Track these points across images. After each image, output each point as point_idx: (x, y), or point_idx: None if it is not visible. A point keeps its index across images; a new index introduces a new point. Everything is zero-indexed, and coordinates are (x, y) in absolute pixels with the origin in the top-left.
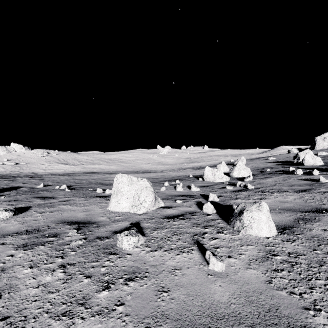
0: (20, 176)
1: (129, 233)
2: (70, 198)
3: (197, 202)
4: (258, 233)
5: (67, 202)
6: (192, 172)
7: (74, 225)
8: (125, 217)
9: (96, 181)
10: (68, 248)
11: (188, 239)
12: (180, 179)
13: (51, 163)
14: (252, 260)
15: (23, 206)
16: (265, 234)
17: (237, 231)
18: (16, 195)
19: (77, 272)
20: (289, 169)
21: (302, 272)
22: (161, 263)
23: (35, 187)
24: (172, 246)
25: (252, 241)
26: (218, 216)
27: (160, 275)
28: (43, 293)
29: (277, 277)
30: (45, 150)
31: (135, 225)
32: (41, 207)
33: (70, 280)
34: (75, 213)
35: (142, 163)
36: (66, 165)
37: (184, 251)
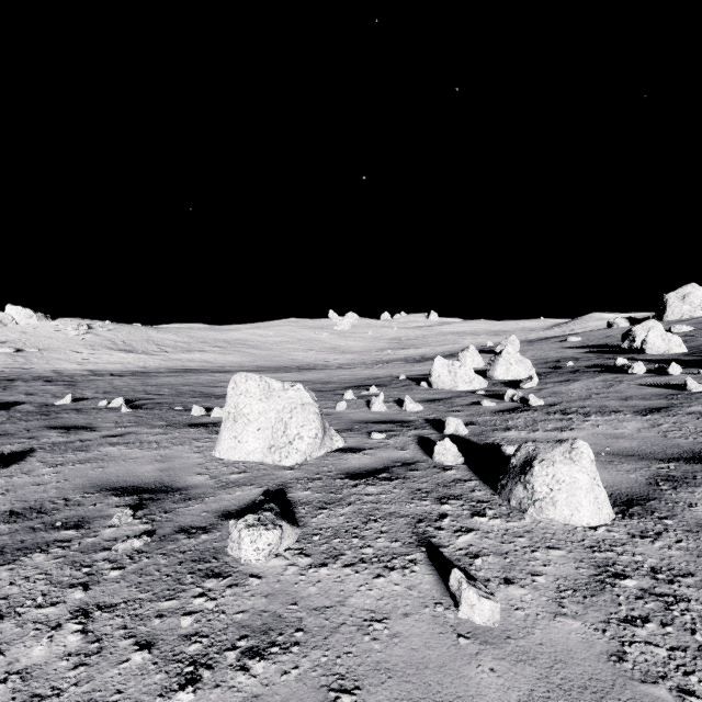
0: (24, 377)
1: (259, 521)
2: (130, 428)
3: (419, 438)
4: (569, 516)
5: (122, 438)
6: (406, 370)
7: (129, 497)
8: (253, 475)
9: (192, 389)
10: (105, 559)
11: (404, 533)
12: (378, 385)
13: (96, 349)
14: (565, 591)
15: (15, 450)
16: (587, 520)
17: (519, 510)
18: (4, 421)
19: (118, 631)
20: (616, 363)
21: (698, 627)
22: (337, 601)
23: (53, 403)
24: (364, 553)
25: (559, 536)
26: (470, 471)
27: (333, 638)
28: (15, 700)
29: (637, 642)
30: (84, 321)
31: (274, 496)
32: (57, 451)
33: (97, 655)
34: (135, 466)
35: (297, 349)
36: (130, 353)
37: (395, 566)
